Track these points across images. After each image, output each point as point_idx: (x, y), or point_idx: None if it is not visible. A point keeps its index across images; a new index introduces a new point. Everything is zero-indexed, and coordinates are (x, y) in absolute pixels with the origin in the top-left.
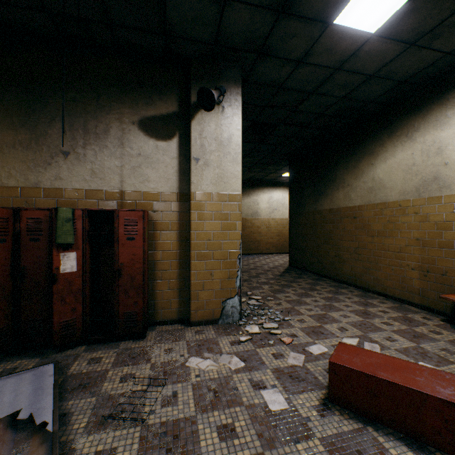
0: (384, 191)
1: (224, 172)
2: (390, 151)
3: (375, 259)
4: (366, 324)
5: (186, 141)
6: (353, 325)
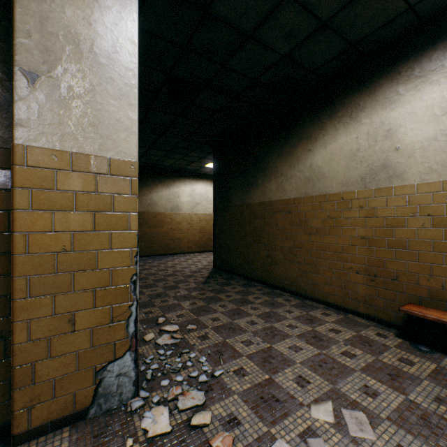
0: (324, 181)
1: (101, 115)
2: (331, 134)
3: (314, 260)
4: (327, 361)
5: (8, 36)
6: (313, 368)
